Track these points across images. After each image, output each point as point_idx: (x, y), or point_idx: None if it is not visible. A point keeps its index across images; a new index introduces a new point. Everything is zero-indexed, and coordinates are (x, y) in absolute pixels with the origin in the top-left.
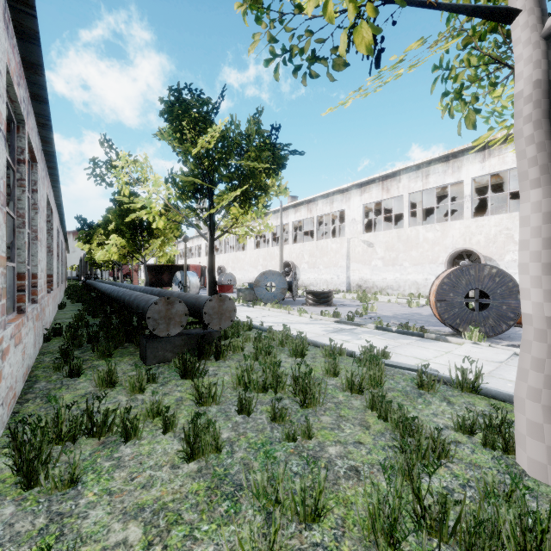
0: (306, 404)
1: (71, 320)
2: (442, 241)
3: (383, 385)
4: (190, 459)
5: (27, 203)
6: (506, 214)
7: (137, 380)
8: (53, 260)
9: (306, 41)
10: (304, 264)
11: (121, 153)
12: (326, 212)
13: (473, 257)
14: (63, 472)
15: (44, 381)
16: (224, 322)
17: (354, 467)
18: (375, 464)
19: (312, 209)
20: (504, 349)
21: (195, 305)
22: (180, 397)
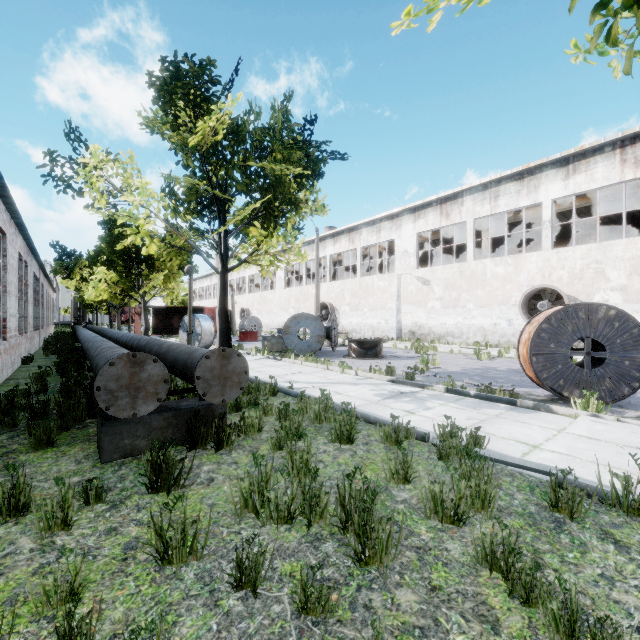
0: (366, 558)
1: (29, 381)
2: (515, 277)
3: (491, 503)
4: None
5: None
6: (595, 244)
7: (58, 506)
8: (7, 298)
9: None
10: (345, 306)
11: (92, 147)
12: (372, 242)
13: (553, 297)
14: None
15: None
16: (229, 391)
17: None
18: None
19: (354, 239)
20: None
21: (186, 363)
22: (135, 538)
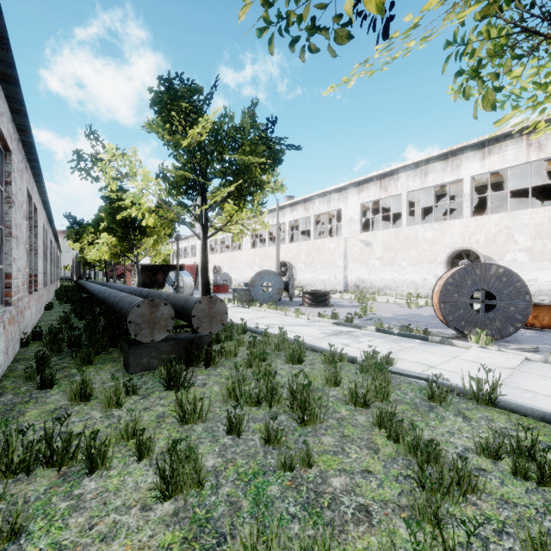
0: (305, 421)
1: (55, 322)
2: (441, 240)
3: (390, 396)
4: (165, 497)
5: (0, 196)
6: (506, 213)
7: (114, 393)
8: (38, 259)
9: (305, 6)
10: (301, 264)
11: (108, 145)
12: (323, 211)
13: (472, 257)
14: (0, 522)
15: (11, 394)
16: (215, 326)
17: (363, 507)
18: (389, 502)
19: (308, 208)
20: (514, 354)
21: (183, 307)
22: (162, 412)
